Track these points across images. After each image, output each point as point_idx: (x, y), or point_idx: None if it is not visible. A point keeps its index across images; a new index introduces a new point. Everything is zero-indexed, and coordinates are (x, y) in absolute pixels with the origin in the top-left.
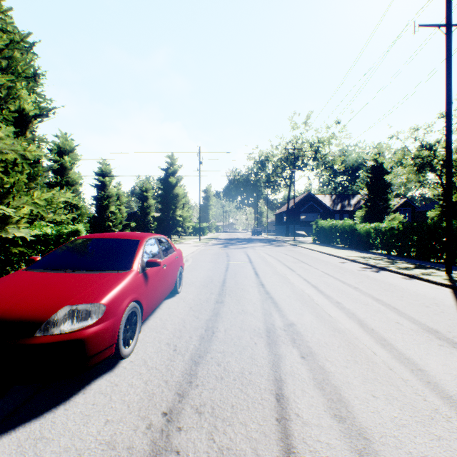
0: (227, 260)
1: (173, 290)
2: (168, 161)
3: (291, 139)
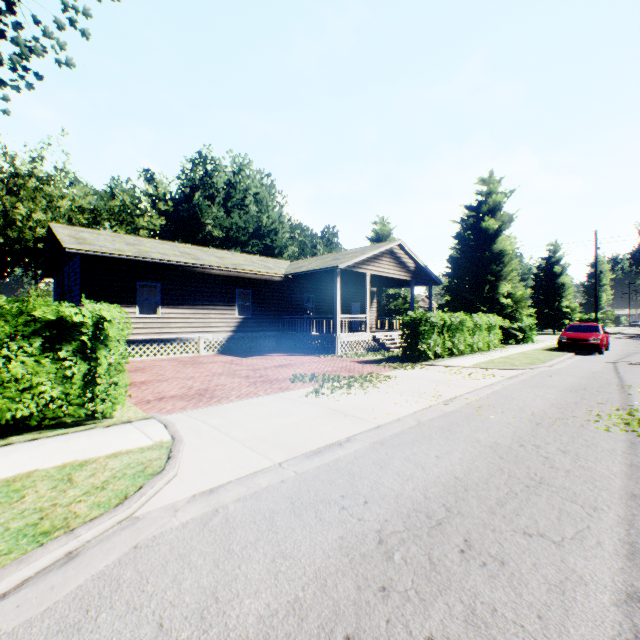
0: (638, 345)
1: (605, 349)
2: (549, 249)
3: None
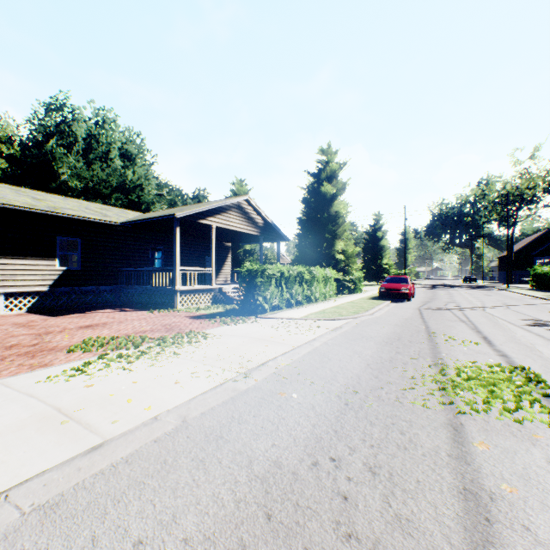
0: (433, 293)
1: (412, 296)
2: (374, 219)
3: (512, 176)
